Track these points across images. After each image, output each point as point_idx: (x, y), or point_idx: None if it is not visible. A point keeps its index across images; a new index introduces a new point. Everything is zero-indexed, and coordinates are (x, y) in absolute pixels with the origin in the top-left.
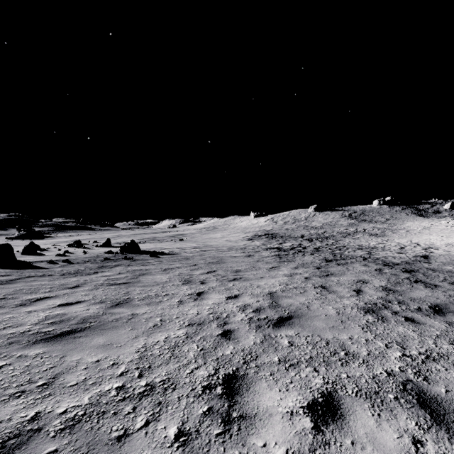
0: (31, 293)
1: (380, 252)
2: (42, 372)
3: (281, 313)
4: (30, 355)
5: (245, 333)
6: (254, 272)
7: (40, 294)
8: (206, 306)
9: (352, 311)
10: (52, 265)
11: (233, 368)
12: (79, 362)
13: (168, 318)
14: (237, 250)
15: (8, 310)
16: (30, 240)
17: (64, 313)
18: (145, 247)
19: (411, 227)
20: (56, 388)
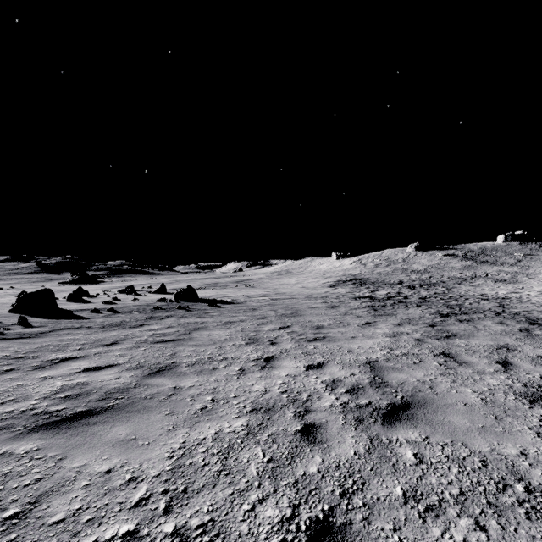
0: (58, 351)
1: (517, 305)
2: (22, 488)
3: (391, 396)
4: (17, 453)
5: (338, 431)
6: (341, 329)
7: (67, 352)
8: (277, 380)
9: (508, 398)
10: (94, 315)
11: (324, 506)
12: (80, 472)
13: (223, 397)
14: (316, 299)
15: (21, 374)
16: (83, 285)
17: (87, 382)
18: (204, 295)
19: None
20: (29, 526)
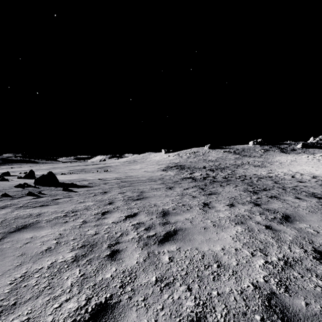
0: None
1: (284, 181)
2: None
3: None
4: None
5: None
6: (187, 214)
7: None
8: None
9: None
10: None
11: None
12: None
13: None
14: (156, 180)
15: None
16: None
17: None
18: (67, 179)
19: (282, 160)
20: None
